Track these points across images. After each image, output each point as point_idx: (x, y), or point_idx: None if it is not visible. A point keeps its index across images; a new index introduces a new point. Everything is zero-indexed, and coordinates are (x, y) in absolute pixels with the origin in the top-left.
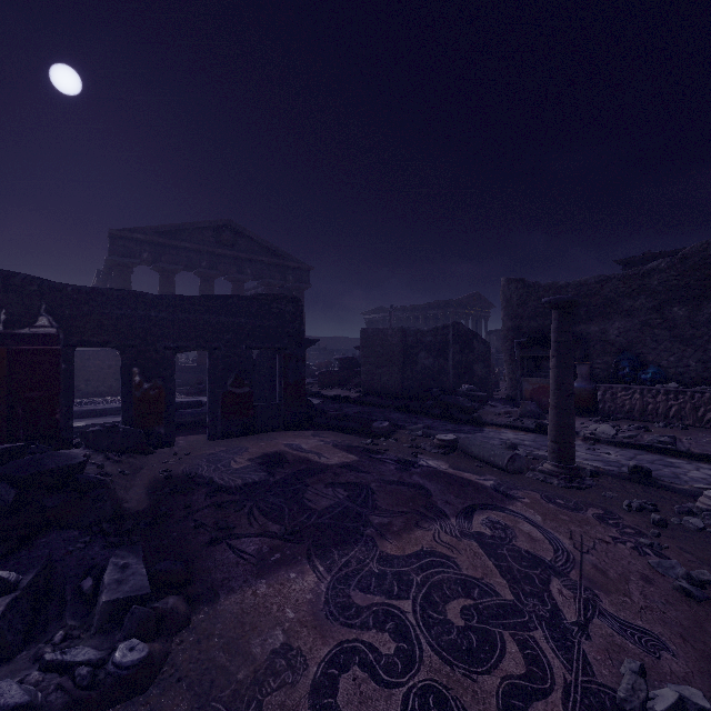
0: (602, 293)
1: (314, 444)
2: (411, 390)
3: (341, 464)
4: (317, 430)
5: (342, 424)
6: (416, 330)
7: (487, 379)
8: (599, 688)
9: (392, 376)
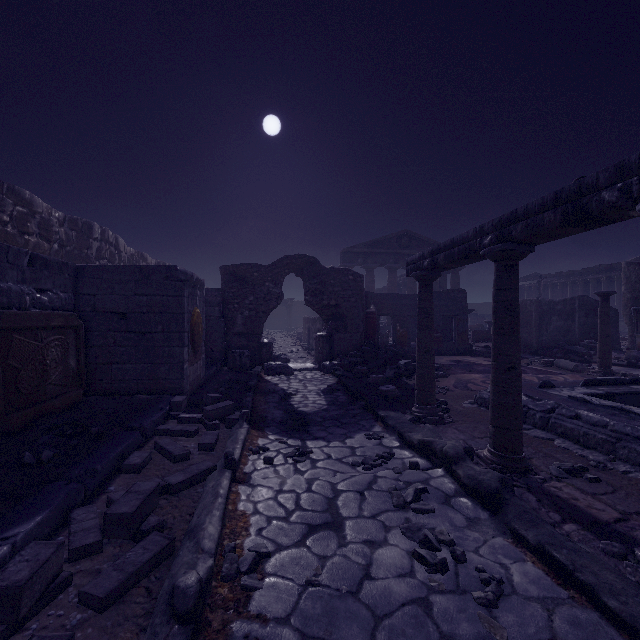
0: None
1: (474, 359)
2: (545, 343)
3: (488, 364)
4: (474, 356)
5: (489, 355)
6: (549, 301)
7: (613, 337)
8: None
9: (530, 333)
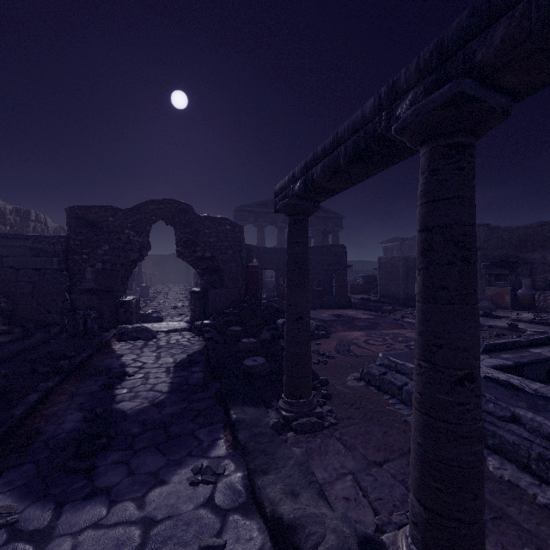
0: (542, 233)
1: (354, 313)
2: (411, 295)
3: (367, 318)
4: (353, 309)
5: (366, 308)
6: (414, 258)
7: None
8: None
9: (398, 286)
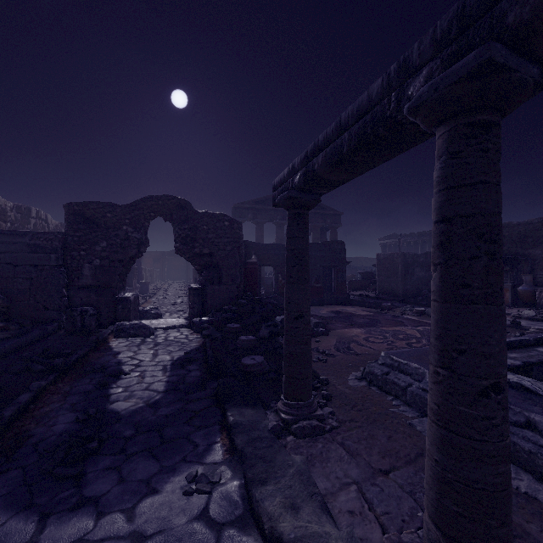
0: None
1: (353, 309)
2: (410, 292)
3: (366, 315)
4: (352, 306)
5: (365, 304)
6: (413, 254)
7: None
8: None
9: (397, 283)
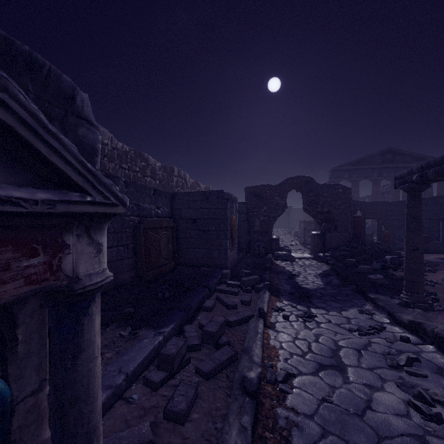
0: None
1: None
2: None
3: None
4: None
5: None
6: None
7: None
8: None
9: None
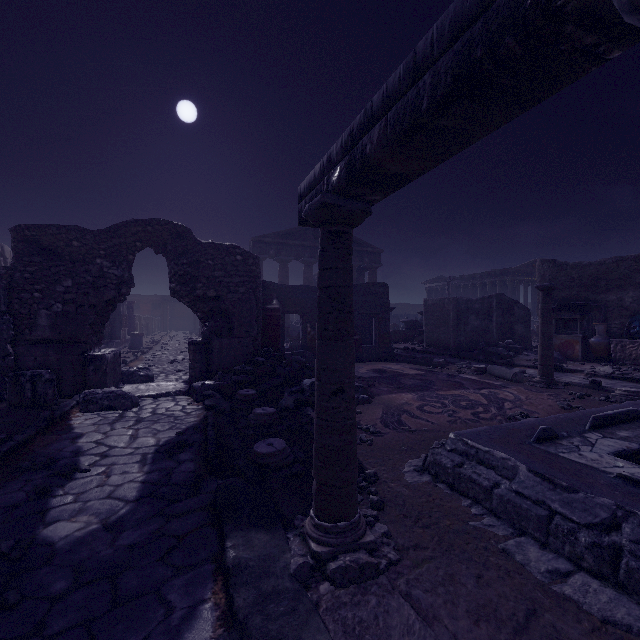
0: (618, 270)
1: (399, 367)
2: (463, 344)
3: (416, 374)
4: (397, 362)
5: (413, 360)
6: (467, 299)
7: (526, 336)
8: (505, 414)
9: (448, 334)
